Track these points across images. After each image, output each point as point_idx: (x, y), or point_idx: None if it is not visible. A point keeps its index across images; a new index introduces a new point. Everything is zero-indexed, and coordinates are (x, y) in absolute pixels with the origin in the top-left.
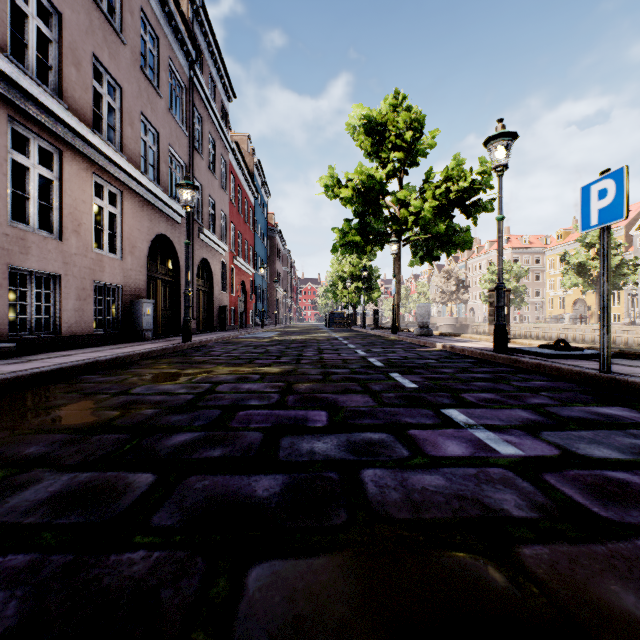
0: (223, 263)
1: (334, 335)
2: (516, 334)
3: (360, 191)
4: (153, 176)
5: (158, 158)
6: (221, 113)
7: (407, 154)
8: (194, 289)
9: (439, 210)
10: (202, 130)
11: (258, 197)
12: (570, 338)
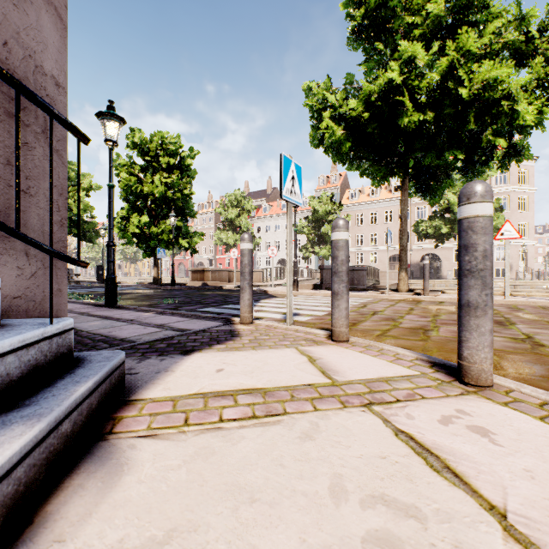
0: None
1: None
2: None
3: None
4: None
5: None
6: None
7: None
8: None
9: None
10: None
11: None
12: None
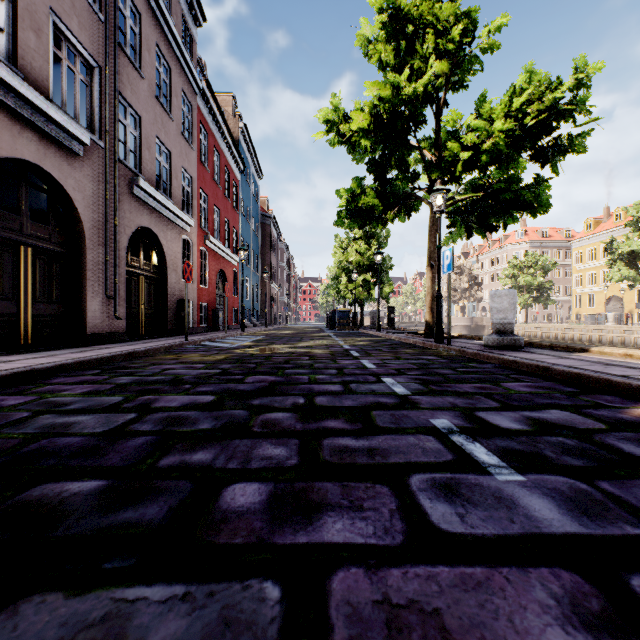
0: (188, 243)
1: (340, 343)
2: (544, 336)
3: (381, 119)
4: (1, 47)
5: (14, 16)
6: (183, 36)
7: (452, 64)
8: (121, 271)
9: (512, 140)
10: (141, 34)
11: (244, 170)
12: (617, 341)
